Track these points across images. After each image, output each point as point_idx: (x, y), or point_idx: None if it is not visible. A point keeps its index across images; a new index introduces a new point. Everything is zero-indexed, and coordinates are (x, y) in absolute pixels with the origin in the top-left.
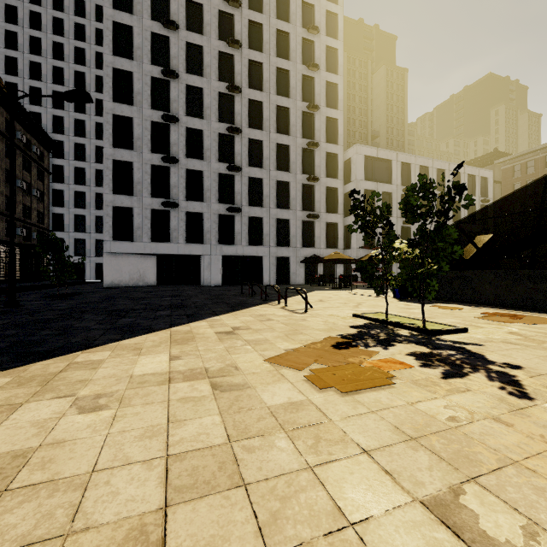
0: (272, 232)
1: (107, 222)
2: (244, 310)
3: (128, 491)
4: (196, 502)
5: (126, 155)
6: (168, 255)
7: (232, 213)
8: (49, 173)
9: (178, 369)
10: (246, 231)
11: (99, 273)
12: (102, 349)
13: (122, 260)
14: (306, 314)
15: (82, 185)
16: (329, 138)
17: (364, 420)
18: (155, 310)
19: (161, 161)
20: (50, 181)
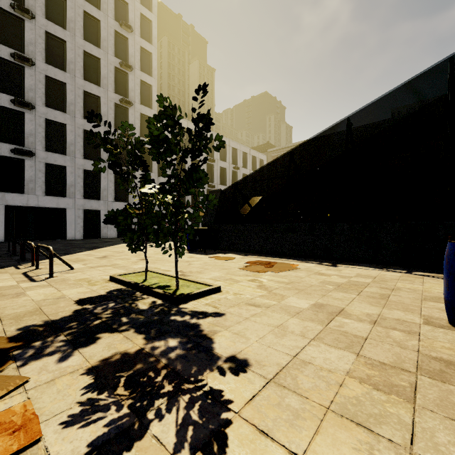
0: (78, 183)
1: None
2: None
3: None
4: None
5: None
6: None
7: (21, 156)
8: None
9: None
10: (42, 179)
11: None
12: None
13: None
14: (42, 282)
15: None
16: (144, 100)
17: None
18: None
19: None
20: None
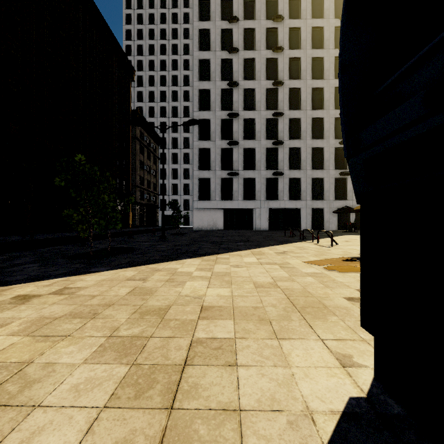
0: (308, 189)
1: (195, 189)
2: (289, 244)
3: (263, 279)
4: (283, 282)
5: (206, 144)
6: (231, 209)
7: (276, 176)
8: (158, 159)
9: (262, 262)
10: (287, 189)
11: (185, 222)
12: (224, 254)
13: (203, 213)
14: (331, 248)
15: (176, 164)
16: None
17: (345, 278)
18: (234, 242)
19: (227, 145)
20: (159, 164)
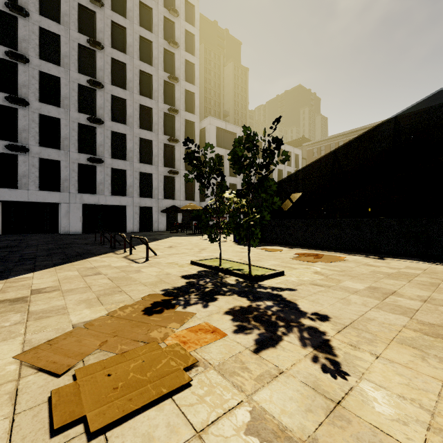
0: (135, 184)
1: None
2: (77, 262)
3: None
4: None
5: None
6: (18, 203)
7: (94, 163)
8: None
9: None
10: (109, 181)
11: None
12: None
13: None
14: (145, 264)
15: None
16: (188, 107)
17: None
18: None
19: (5, 100)
20: None
